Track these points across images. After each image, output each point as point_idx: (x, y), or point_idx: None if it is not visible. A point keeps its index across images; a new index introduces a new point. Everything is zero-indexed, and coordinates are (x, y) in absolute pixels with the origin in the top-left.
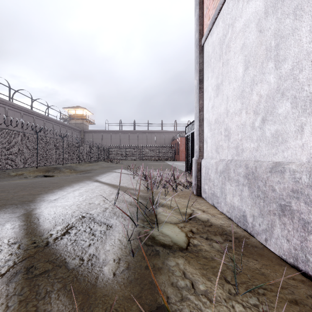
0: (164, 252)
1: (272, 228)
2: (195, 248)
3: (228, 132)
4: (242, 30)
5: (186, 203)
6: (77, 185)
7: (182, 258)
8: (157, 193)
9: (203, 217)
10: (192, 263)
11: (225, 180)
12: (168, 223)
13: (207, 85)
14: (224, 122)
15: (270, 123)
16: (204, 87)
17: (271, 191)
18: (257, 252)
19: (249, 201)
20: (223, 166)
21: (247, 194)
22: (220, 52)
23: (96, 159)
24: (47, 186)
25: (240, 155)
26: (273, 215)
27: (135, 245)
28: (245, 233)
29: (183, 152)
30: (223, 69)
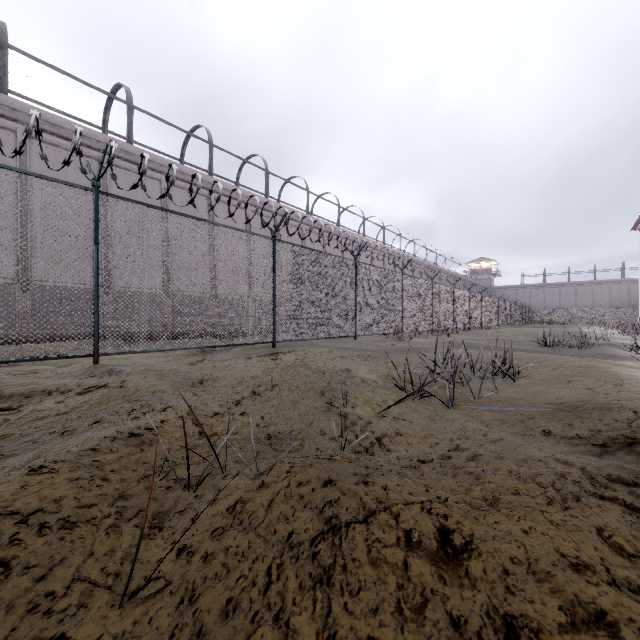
0: None
1: None
2: None
3: None
4: None
5: None
6: None
7: None
8: None
9: None
10: None
11: None
12: None
13: None
14: None
15: None
16: None
17: None
18: None
19: None
20: None
21: None
22: None
23: (527, 322)
24: None
25: None
26: None
27: None
28: None
29: None
30: None
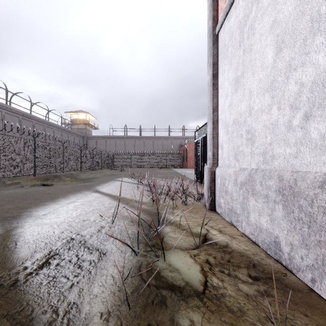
0: (173, 299)
1: (324, 266)
2: (215, 292)
3: (251, 135)
4: (272, 3)
5: (198, 220)
6: (74, 196)
7: (198, 311)
8: (164, 206)
9: (220, 240)
10: (214, 321)
11: (248, 194)
12: (177, 248)
13: (223, 79)
14: (246, 123)
15: (319, 119)
16: (219, 83)
17: (323, 214)
18: (303, 300)
19: (285, 224)
20: (244, 177)
21: (281, 215)
22: (240, 37)
23: (99, 166)
24: (39, 198)
25: (269, 163)
26: (325, 248)
27: (133, 286)
28: (278, 265)
29: (192, 159)
30: (244, 58)
